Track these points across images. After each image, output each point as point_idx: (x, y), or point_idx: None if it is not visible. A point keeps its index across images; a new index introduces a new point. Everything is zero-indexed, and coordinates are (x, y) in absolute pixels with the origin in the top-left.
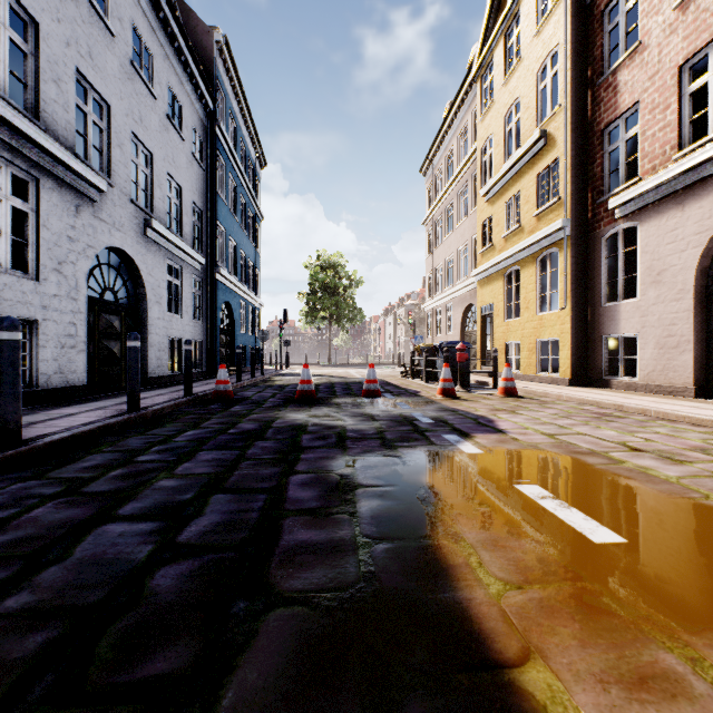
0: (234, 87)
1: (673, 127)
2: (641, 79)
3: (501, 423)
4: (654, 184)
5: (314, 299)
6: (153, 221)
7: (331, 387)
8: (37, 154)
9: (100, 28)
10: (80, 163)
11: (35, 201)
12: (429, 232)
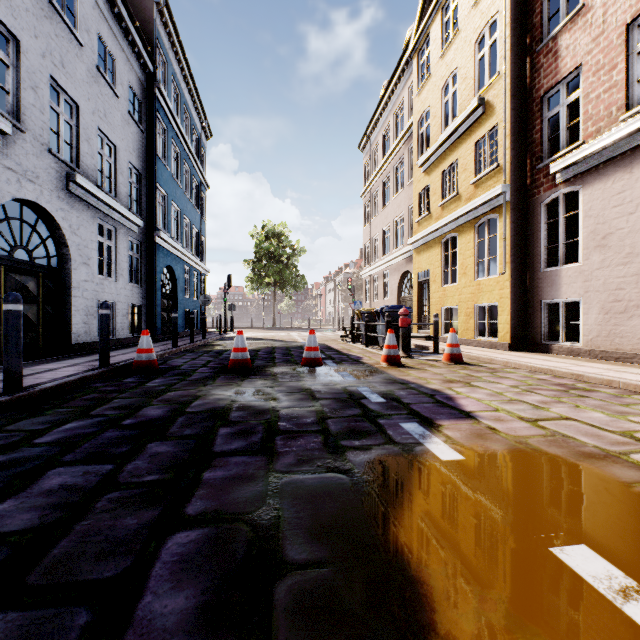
0: (176, 53)
1: (620, 87)
2: (584, 42)
3: (464, 402)
4: (601, 145)
5: (259, 266)
6: (77, 175)
7: (271, 352)
8: None
9: None
10: None
11: None
12: (367, 204)
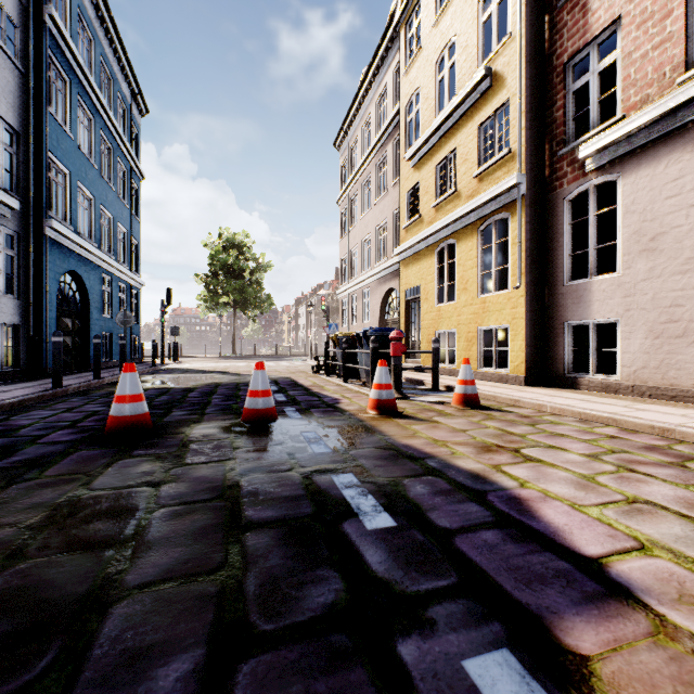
0: None
1: (677, 40)
2: None
3: (555, 517)
4: (653, 116)
5: (215, 281)
6: None
7: (209, 393)
8: None
9: None
10: None
11: None
12: (344, 211)
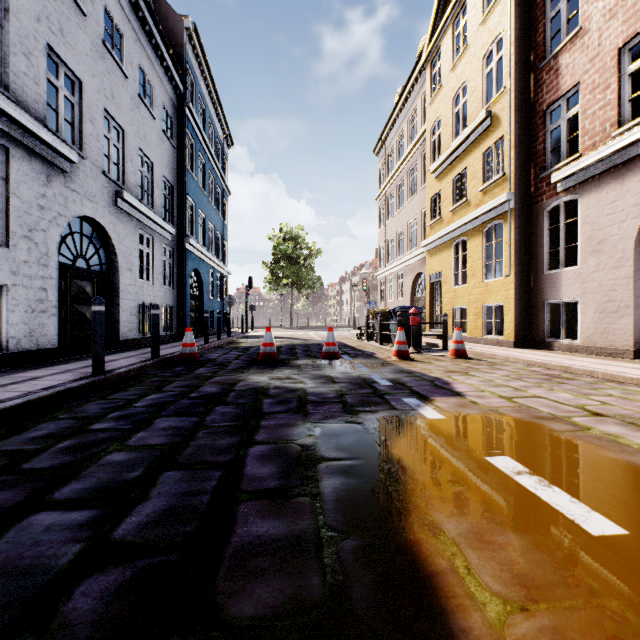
0: (203, 71)
1: (613, 106)
2: (581, 62)
3: (458, 386)
4: (595, 159)
5: (277, 267)
6: (124, 192)
7: (292, 348)
8: (6, 123)
9: (72, 7)
10: (50, 134)
11: (4, 169)
12: (382, 207)
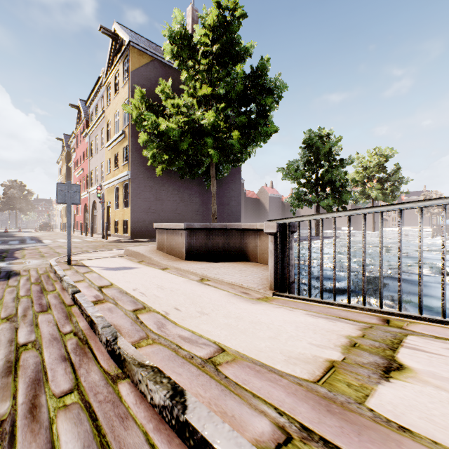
0: None
1: None
2: None
3: (35, 232)
4: None
5: (7, 200)
6: None
7: (13, 232)
8: None
9: None
10: None
11: None
12: None
